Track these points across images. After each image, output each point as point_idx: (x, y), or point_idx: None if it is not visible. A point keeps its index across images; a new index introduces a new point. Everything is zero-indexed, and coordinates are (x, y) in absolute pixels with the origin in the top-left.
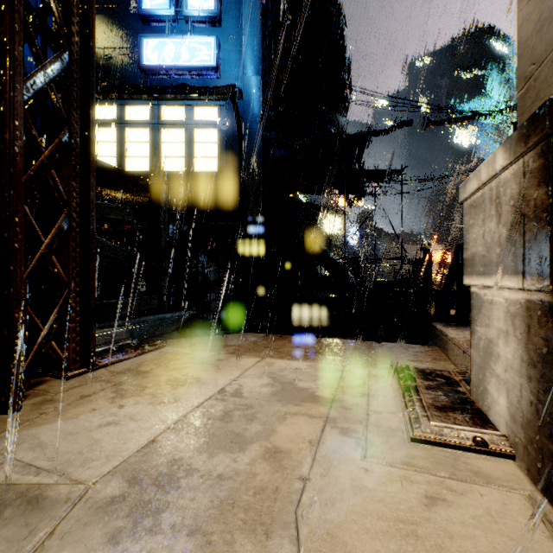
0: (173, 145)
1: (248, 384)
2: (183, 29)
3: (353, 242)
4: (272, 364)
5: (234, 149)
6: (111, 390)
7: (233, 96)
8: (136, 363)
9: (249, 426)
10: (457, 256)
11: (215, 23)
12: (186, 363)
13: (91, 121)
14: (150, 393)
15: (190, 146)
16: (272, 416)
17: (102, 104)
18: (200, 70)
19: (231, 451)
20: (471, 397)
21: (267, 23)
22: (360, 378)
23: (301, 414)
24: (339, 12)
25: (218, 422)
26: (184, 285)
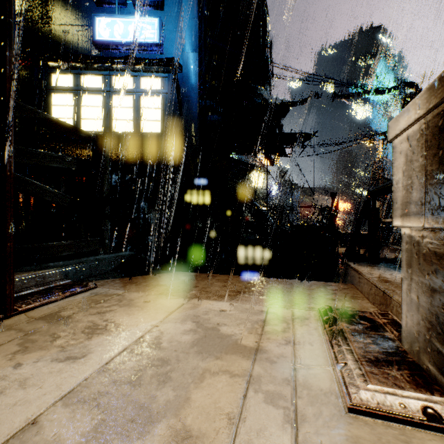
0: (122, 110)
1: (169, 331)
2: (131, 11)
3: (274, 194)
4: (198, 305)
5: (175, 114)
6: (17, 341)
7: (173, 67)
8: (61, 306)
9: (159, 392)
10: (368, 202)
11: (159, 7)
12: (112, 305)
13: (7, 57)
14: (60, 345)
15: (137, 111)
16: (189, 375)
17: (60, 73)
18: (146, 46)
19: (127, 438)
20: (402, 346)
21: (203, 9)
22: (284, 320)
23: (222, 371)
24: (262, 3)
25: (123, 388)
26: (126, 229)
